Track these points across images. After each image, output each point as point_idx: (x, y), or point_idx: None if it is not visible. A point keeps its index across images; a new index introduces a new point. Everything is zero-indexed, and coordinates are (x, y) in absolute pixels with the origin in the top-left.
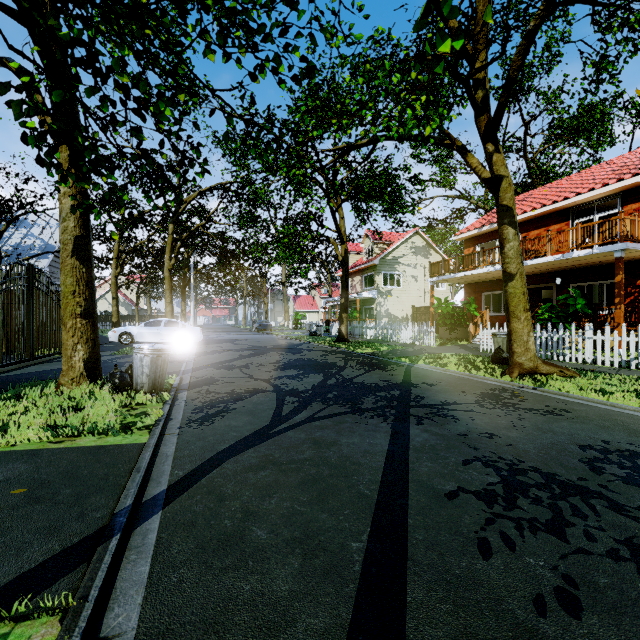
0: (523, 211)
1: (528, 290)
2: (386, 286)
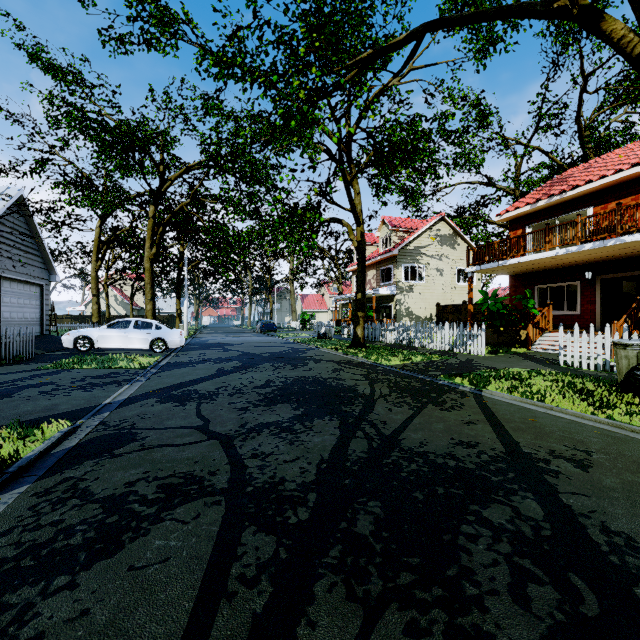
0: (601, 175)
1: (605, 281)
2: (407, 281)
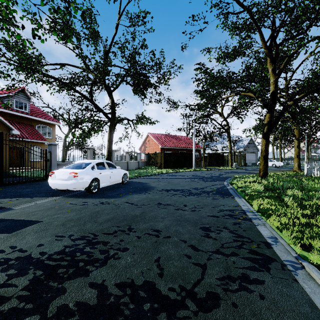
0: None
1: None
2: None
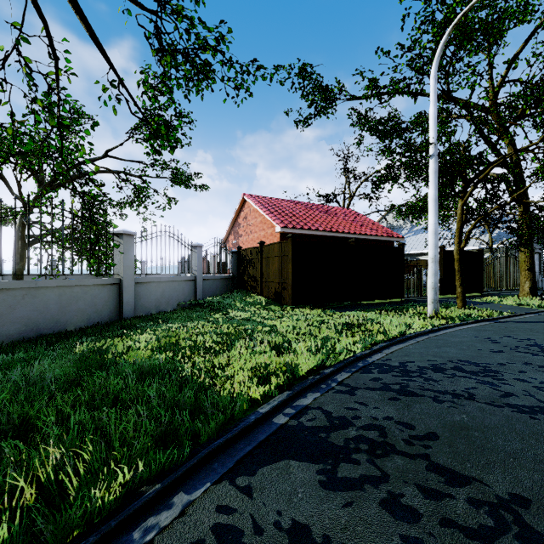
0: None
1: None
2: None
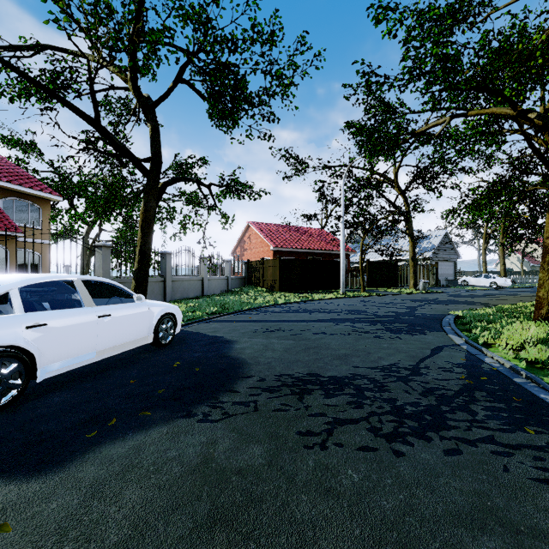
0: None
1: None
2: None
